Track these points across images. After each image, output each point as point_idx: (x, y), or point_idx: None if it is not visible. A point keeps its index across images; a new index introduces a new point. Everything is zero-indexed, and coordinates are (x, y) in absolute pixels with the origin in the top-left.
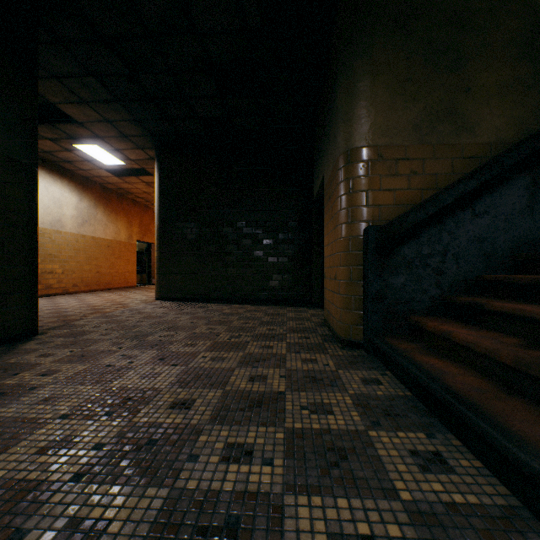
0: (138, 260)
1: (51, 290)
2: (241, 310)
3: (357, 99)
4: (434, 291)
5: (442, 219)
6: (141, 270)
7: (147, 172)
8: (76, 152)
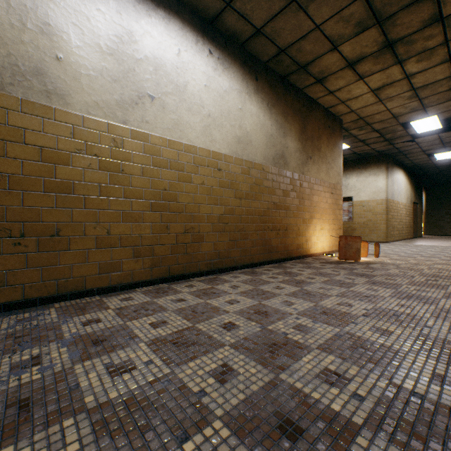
0: None
1: None
2: None
3: None
4: None
5: None
6: None
7: None
8: None
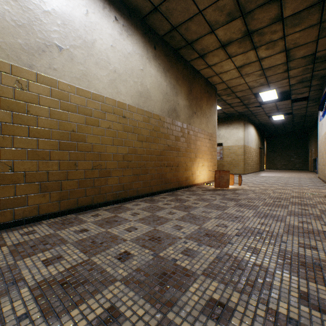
0: None
1: None
2: (290, 170)
3: (311, 144)
4: None
5: None
6: None
7: None
8: None
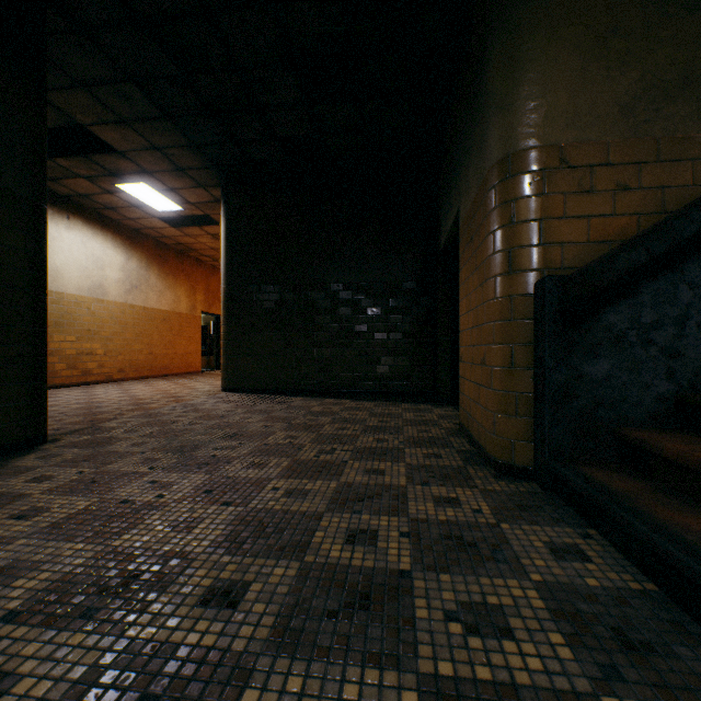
0: (204, 337)
1: (90, 377)
2: (336, 408)
3: (523, 70)
4: (663, 386)
5: (678, 263)
6: (208, 350)
7: (213, 221)
8: (120, 194)
